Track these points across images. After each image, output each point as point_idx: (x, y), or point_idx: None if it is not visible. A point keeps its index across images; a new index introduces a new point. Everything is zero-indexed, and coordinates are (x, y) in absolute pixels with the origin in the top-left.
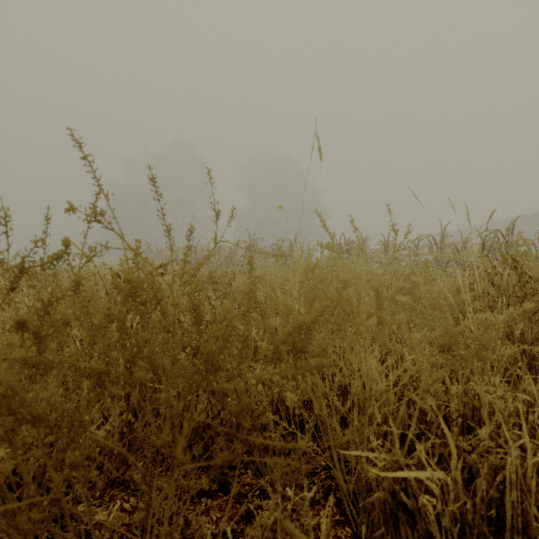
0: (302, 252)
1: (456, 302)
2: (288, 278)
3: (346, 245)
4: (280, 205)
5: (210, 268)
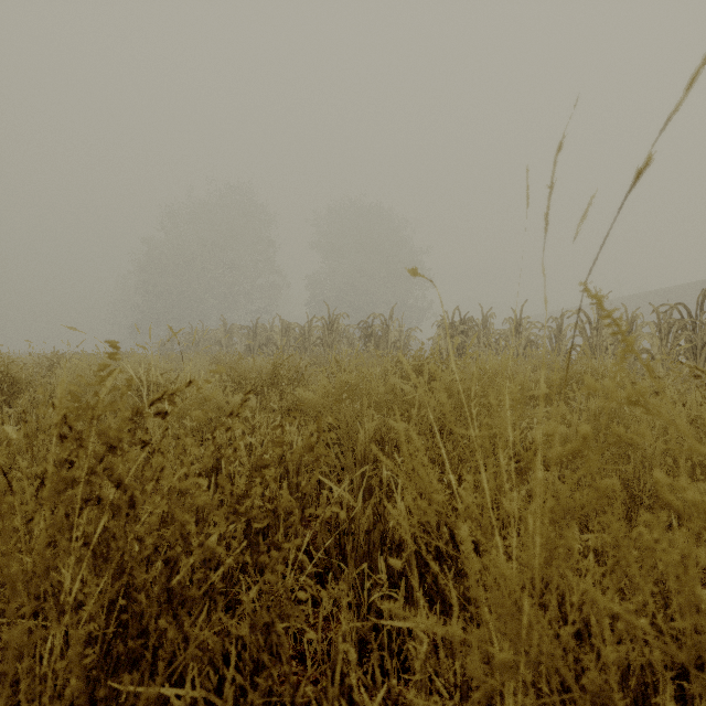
0: (400, 332)
1: (699, 438)
2: (395, 383)
3: (462, 324)
4: (411, 269)
5: (274, 361)
